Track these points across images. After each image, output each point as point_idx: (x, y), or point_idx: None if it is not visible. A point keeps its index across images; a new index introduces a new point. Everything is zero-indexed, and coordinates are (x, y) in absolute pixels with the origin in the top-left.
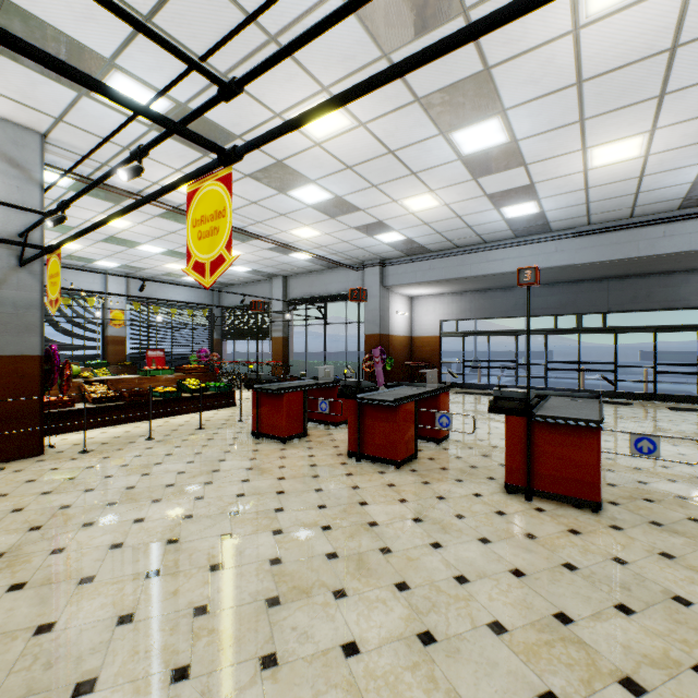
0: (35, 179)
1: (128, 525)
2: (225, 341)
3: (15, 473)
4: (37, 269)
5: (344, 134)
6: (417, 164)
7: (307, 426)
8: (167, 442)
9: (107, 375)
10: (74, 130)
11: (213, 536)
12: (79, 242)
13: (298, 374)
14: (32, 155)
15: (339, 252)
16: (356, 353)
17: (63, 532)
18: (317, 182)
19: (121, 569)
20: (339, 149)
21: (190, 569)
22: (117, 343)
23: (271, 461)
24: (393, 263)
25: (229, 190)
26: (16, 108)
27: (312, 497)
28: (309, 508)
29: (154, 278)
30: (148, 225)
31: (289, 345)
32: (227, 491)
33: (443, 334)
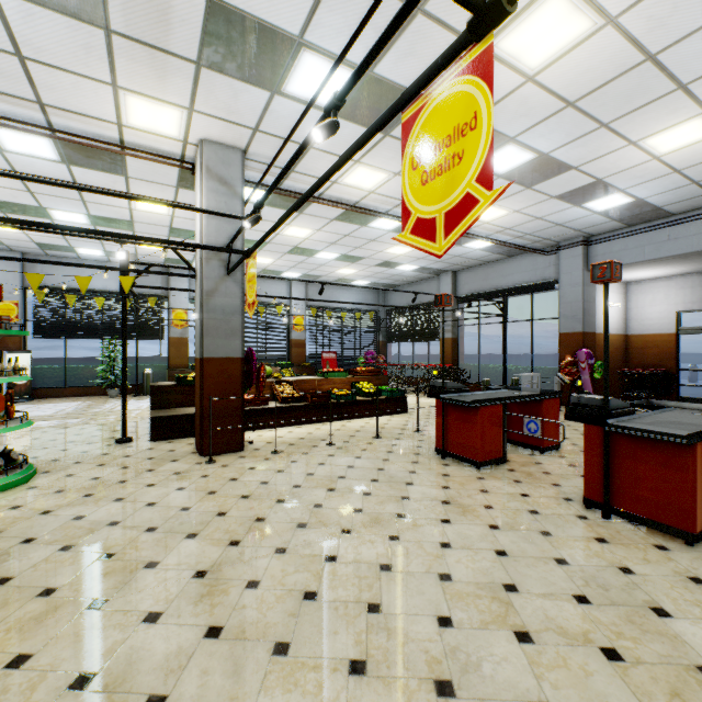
0: (238, 193)
1: (319, 562)
2: (389, 344)
3: (223, 468)
4: (239, 277)
5: (574, 49)
6: (693, 67)
7: (505, 450)
8: (347, 450)
9: (291, 375)
10: (267, 138)
11: (424, 614)
12: (270, 256)
13: (469, 379)
14: (235, 171)
15: (527, 234)
16: (528, 356)
17: (258, 556)
18: (517, 139)
19: (318, 643)
20: (561, 78)
21: (406, 678)
22: (298, 345)
23: (470, 495)
24: (603, 239)
25: (485, 77)
26: (224, 128)
27: (555, 575)
28: (559, 597)
29: (327, 285)
30: (325, 230)
31: (458, 346)
32: (425, 534)
33: (682, 330)
